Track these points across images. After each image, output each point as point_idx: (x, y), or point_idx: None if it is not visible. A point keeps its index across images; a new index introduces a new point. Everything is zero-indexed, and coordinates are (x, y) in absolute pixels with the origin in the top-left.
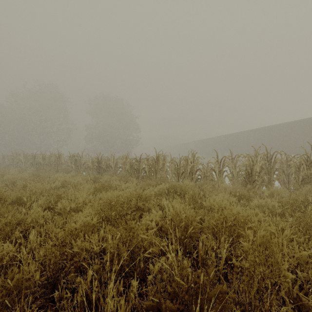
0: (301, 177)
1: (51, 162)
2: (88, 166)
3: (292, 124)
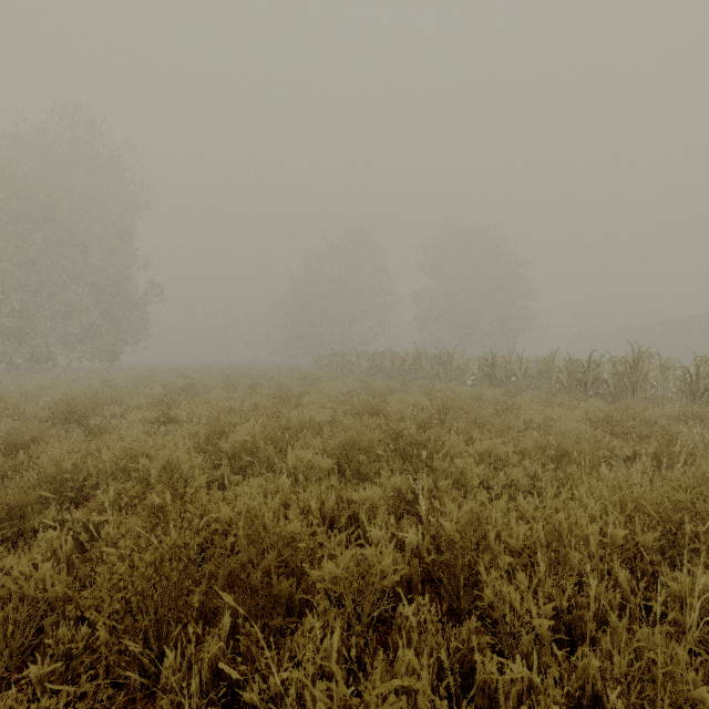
0: None
1: (404, 366)
2: (472, 374)
3: None
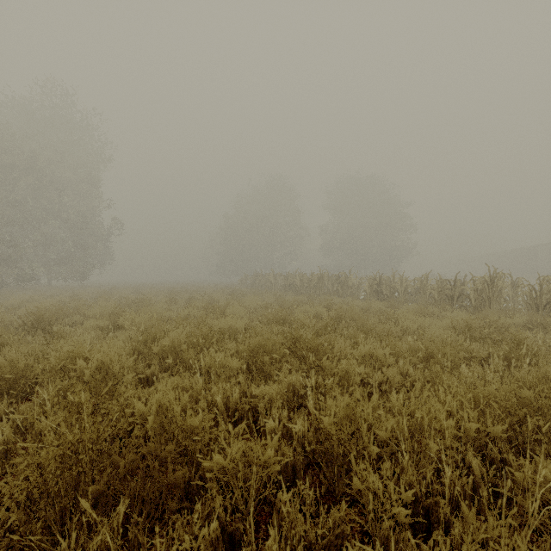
0: None
1: (310, 284)
2: (364, 290)
3: None
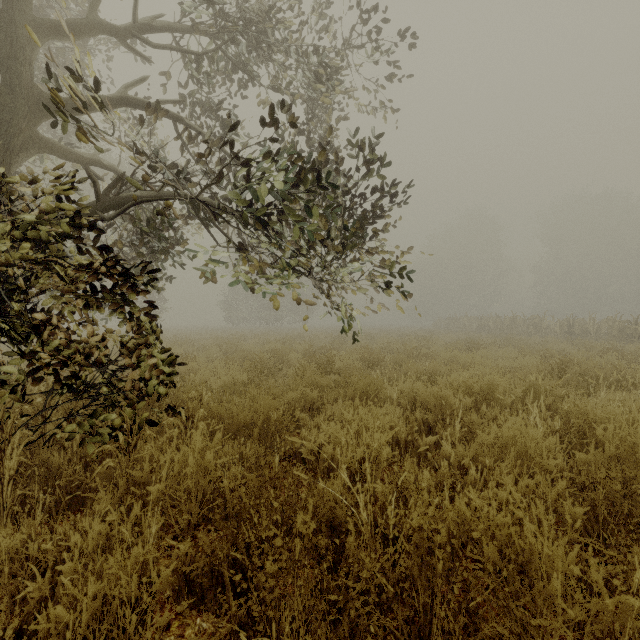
0: None
1: (503, 326)
2: (554, 331)
3: None
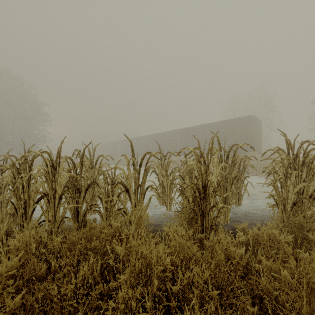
0: (292, 195)
1: None
2: None
3: (213, 125)
